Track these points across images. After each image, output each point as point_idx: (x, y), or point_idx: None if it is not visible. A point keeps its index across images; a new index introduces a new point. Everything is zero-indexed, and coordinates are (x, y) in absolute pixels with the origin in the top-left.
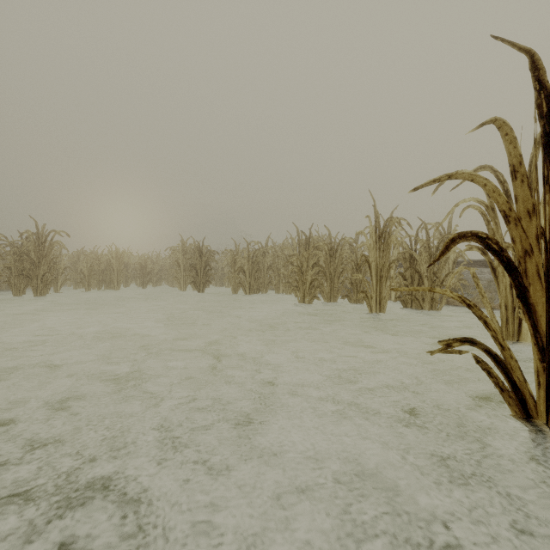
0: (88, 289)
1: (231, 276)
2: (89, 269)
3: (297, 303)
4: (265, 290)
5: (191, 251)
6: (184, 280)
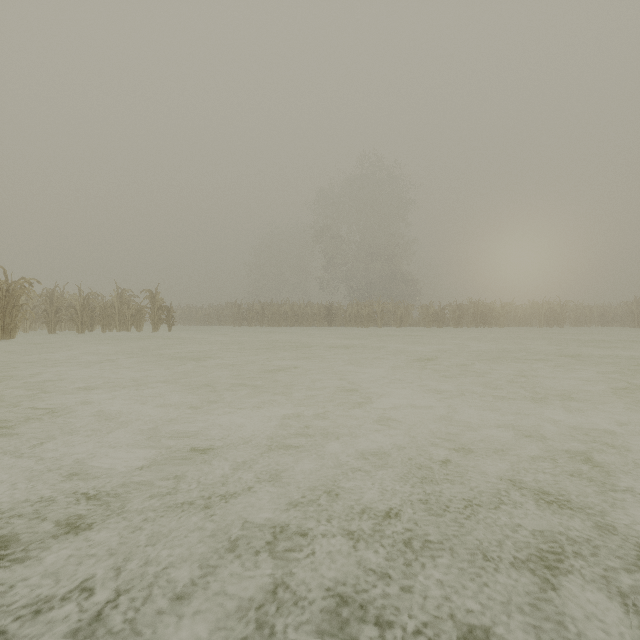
0: (574, 326)
1: None
2: (574, 316)
3: None
4: None
5: None
6: (637, 322)
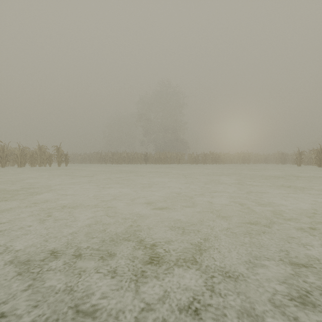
0: (254, 163)
1: (291, 160)
2: (254, 159)
3: (309, 167)
4: (302, 164)
5: (280, 154)
6: (278, 162)
